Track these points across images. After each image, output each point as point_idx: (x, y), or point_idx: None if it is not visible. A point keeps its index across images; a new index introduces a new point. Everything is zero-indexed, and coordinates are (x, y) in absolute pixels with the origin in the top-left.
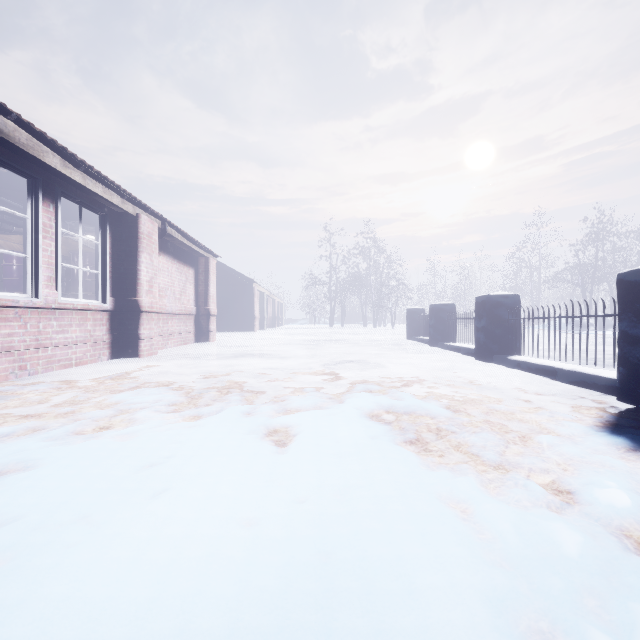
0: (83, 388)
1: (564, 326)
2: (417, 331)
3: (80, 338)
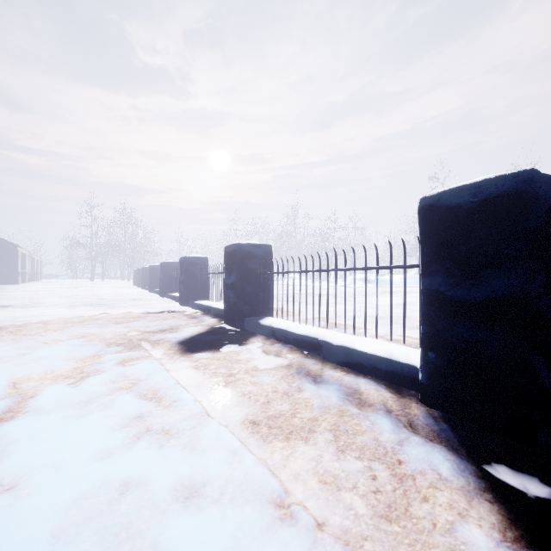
0: None
1: None
2: None
3: None
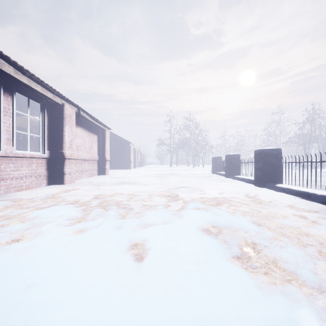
0: (21, 205)
1: (294, 166)
2: (217, 169)
3: (28, 174)
